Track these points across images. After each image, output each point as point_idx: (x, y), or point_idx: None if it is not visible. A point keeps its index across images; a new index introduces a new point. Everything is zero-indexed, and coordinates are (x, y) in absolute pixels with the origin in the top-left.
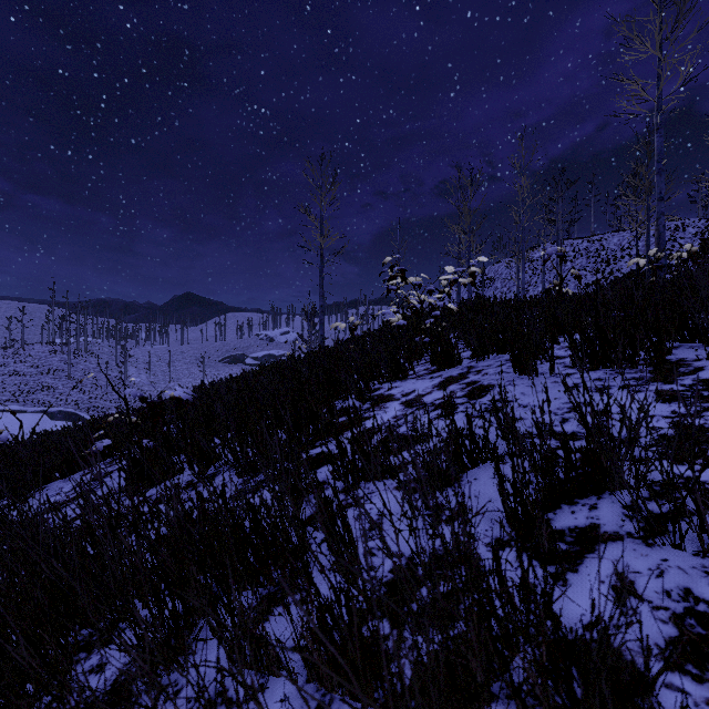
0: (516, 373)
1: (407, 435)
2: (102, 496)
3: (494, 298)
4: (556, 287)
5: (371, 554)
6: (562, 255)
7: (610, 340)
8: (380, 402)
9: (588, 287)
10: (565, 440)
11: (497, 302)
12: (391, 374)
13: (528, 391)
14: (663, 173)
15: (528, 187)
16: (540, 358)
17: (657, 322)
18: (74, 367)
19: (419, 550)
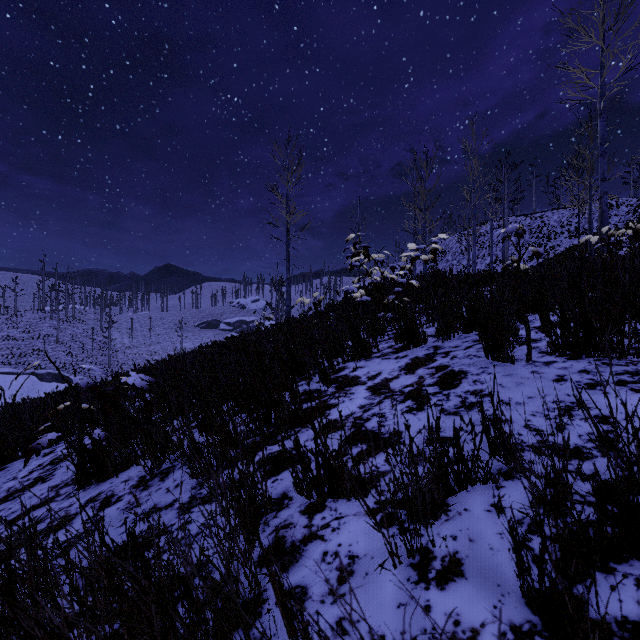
0: (488, 358)
1: (376, 433)
2: (53, 488)
3: (450, 272)
4: (514, 263)
5: (342, 630)
6: (521, 232)
7: (596, 328)
8: (345, 386)
9: (532, 260)
10: (599, 487)
11: (453, 276)
12: (355, 353)
13: (507, 382)
14: (605, 155)
15: (479, 169)
16: (512, 341)
17: (635, 305)
18: (63, 332)
19: (405, 631)
